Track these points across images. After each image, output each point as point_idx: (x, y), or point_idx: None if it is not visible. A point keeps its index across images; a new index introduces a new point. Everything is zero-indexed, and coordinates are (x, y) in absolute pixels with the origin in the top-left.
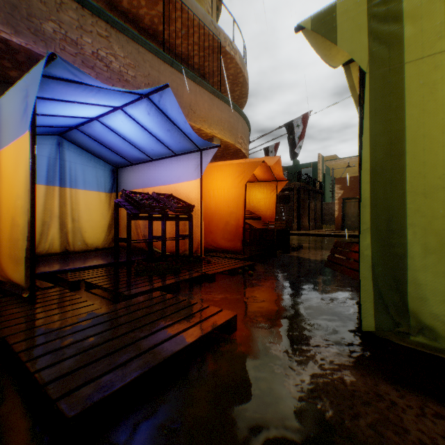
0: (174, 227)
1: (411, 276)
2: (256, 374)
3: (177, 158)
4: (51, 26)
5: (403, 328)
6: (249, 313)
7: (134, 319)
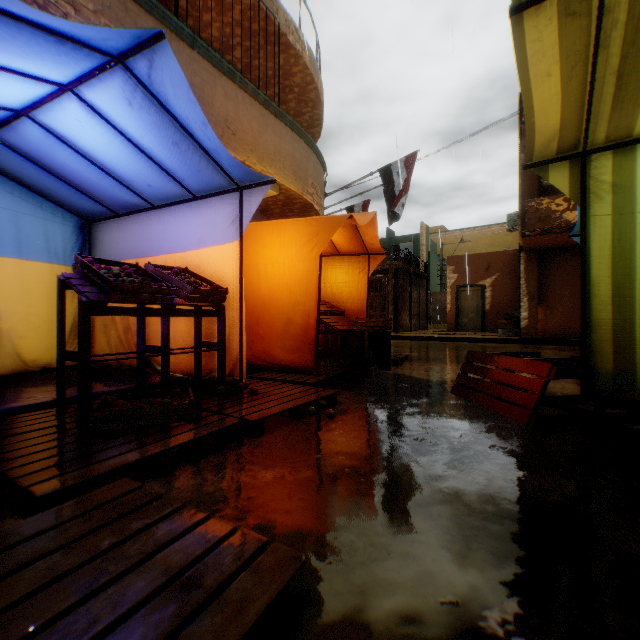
0: (192, 329)
1: None
2: None
3: (198, 203)
4: None
5: None
6: (333, 529)
7: None
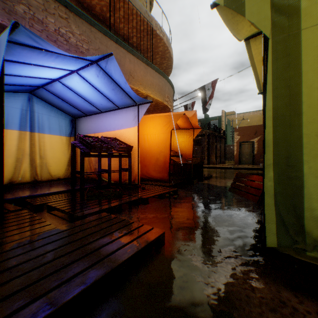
0: (117, 162)
1: (307, 203)
2: (181, 284)
3: (120, 110)
4: (22, 8)
5: (300, 245)
6: (174, 230)
7: (82, 237)
